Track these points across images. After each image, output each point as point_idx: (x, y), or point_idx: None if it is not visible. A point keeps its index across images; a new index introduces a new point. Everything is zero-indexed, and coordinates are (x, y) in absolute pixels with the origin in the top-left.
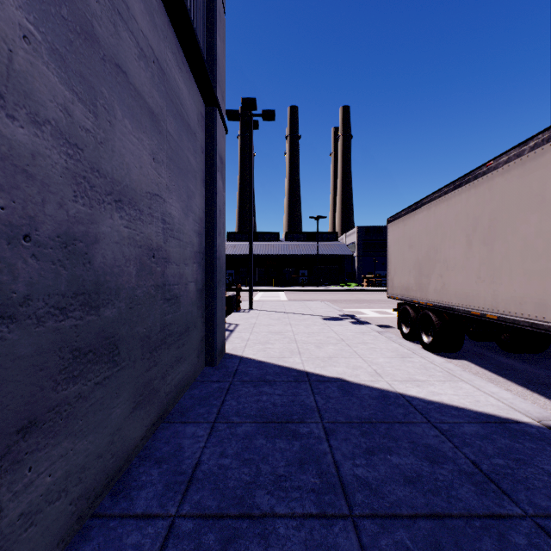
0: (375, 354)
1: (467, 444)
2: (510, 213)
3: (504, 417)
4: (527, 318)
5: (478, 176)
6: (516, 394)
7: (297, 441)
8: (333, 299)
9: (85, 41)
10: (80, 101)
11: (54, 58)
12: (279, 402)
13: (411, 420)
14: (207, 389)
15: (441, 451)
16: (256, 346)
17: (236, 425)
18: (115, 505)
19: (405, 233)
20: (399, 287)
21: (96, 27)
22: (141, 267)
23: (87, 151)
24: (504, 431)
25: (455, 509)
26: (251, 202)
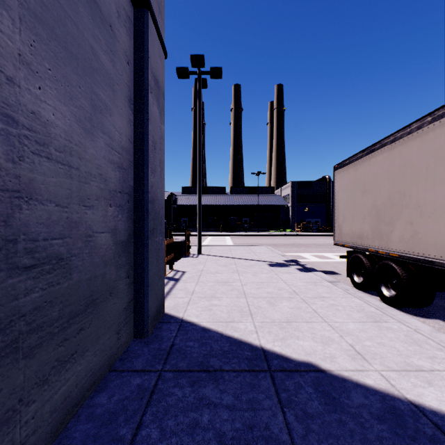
0: (340, 315)
1: None
2: None
3: None
4: None
5: None
6: None
7: None
8: (273, 243)
9: None
10: None
11: None
12: (228, 431)
13: None
14: (120, 392)
15: None
16: (200, 302)
17: None
18: None
19: (357, 179)
20: (349, 234)
21: None
22: None
23: None
24: None
25: None
26: (200, 154)
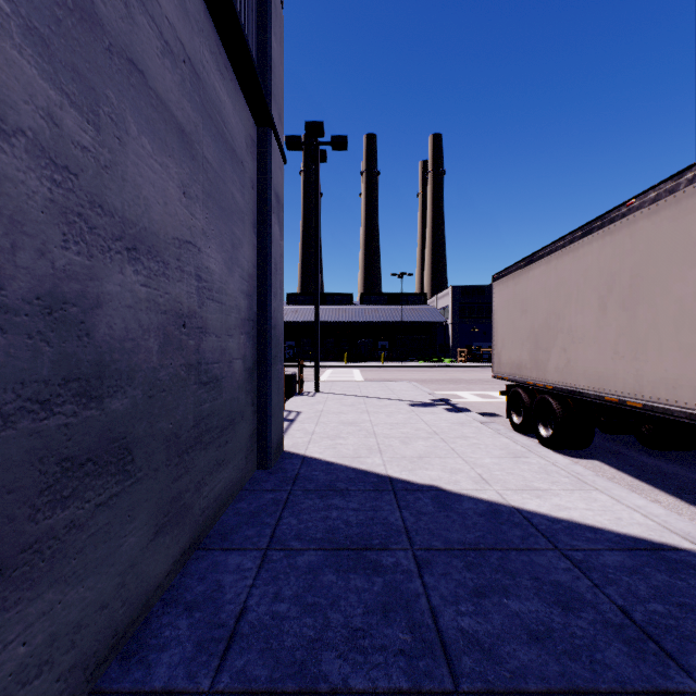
0: (479, 452)
1: (610, 582)
2: (660, 267)
3: (658, 542)
4: (683, 408)
5: (615, 220)
6: (668, 507)
7: (379, 577)
8: (422, 378)
9: (81, 22)
10: (73, 105)
11: (31, 40)
12: (354, 520)
13: (533, 546)
14: (257, 501)
15: (576, 592)
16: (323, 441)
17: (296, 554)
18: (125, 676)
19: (516, 295)
20: (508, 364)
21: (99, 5)
22: (166, 340)
23: (84, 177)
24: (659, 562)
25: (603, 681)
26: (317, 255)
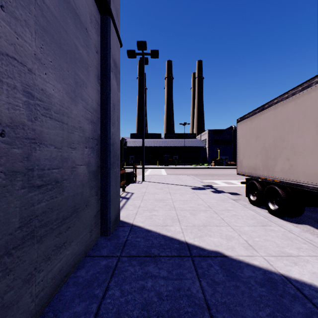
0: (239, 221)
1: None
2: None
3: None
4: None
5: None
6: None
7: None
8: (195, 173)
9: None
10: None
11: None
12: (164, 291)
13: None
14: (94, 269)
15: None
16: (144, 213)
17: None
18: None
19: (252, 128)
20: (247, 167)
21: None
22: None
23: None
24: None
25: None
26: (143, 111)
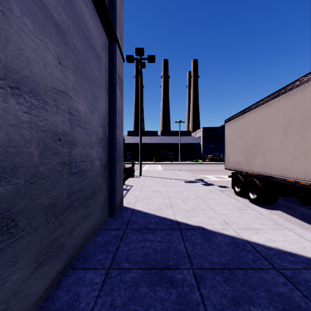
0: (221, 207)
1: None
2: None
3: None
4: None
5: (292, 88)
6: None
7: (174, 289)
8: (189, 169)
9: None
10: None
11: None
12: (158, 248)
13: (261, 266)
14: (107, 236)
15: (294, 301)
16: (143, 201)
17: (125, 272)
18: None
19: (237, 129)
20: (232, 162)
21: None
22: (45, 148)
23: None
24: None
25: None
26: (141, 111)
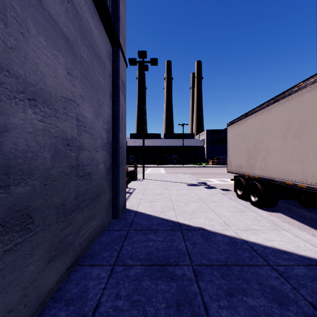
0: (223, 209)
1: (301, 286)
2: (316, 116)
3: None
4: None
5: (291, 93)
6: None
7: (174, 282)
8: (192, 172)
9: None
10: None
11: None
12: (160, 247)
13: (256, 263)
14: (111, 236)
15: (284, 292)
16: (145, 203)
17: (129, 268)
18: None
19: (239, 132)
20: (235, 165)
21: None
22: (56, 152)
23: None
24: None
25: None
26: (144, 114)
